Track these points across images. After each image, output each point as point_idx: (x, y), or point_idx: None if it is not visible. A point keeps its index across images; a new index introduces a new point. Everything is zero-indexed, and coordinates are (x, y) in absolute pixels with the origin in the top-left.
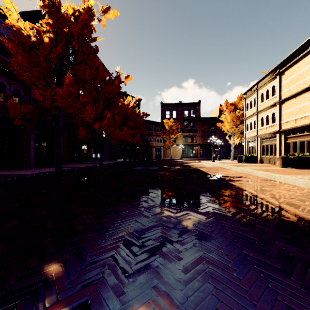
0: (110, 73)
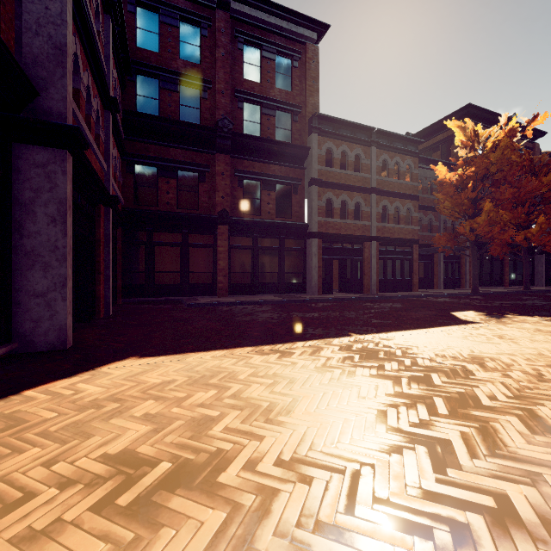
0: (544, 154)
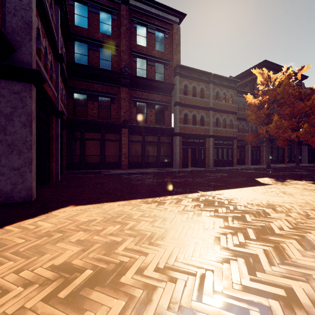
0: (307, 89)
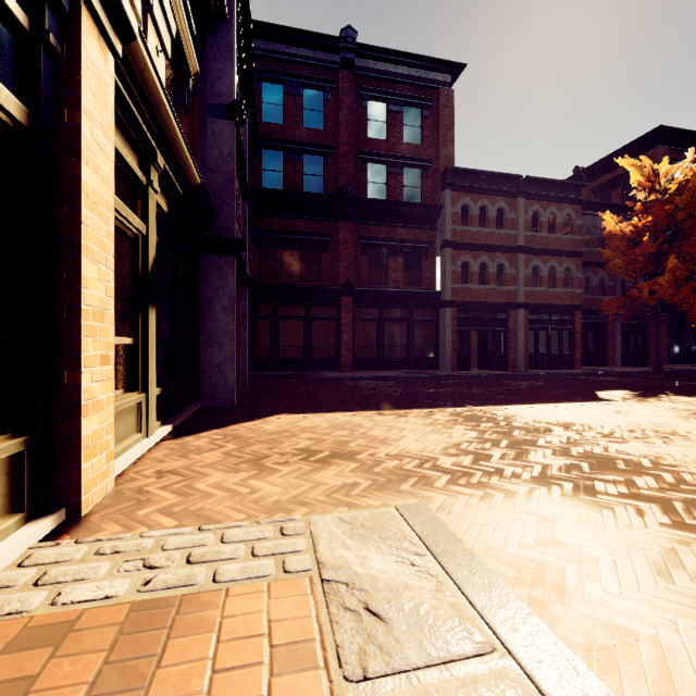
0: None
